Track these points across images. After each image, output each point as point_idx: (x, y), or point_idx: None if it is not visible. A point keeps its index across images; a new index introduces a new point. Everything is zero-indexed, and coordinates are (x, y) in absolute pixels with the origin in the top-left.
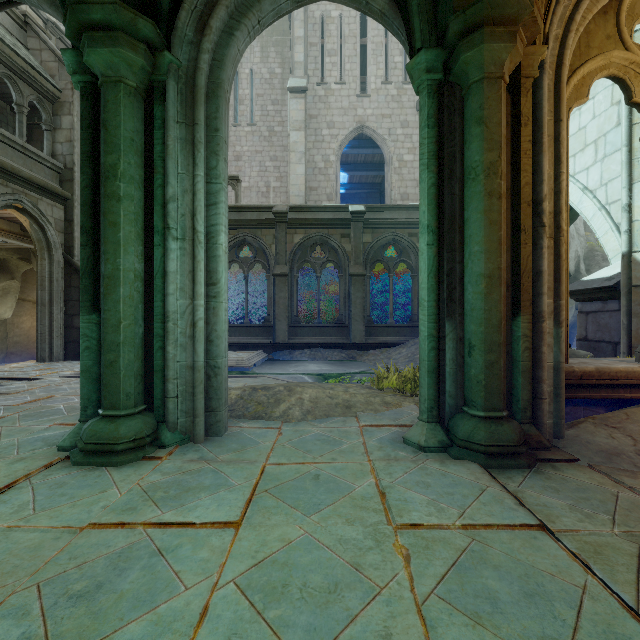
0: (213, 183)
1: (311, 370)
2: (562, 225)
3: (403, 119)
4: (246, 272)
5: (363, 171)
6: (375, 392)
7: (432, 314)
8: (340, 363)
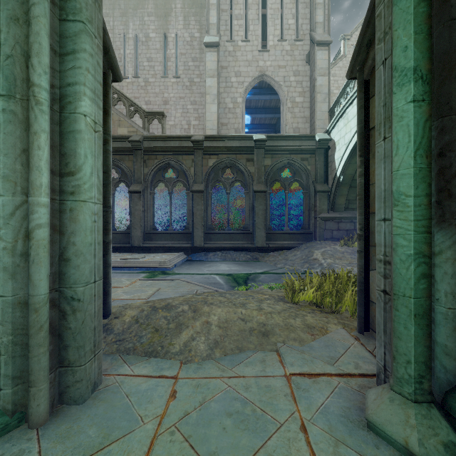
0: (70, 21)
1: (222, 270)
2: None
3: (295, 69)
4: (170, 189)
5: (262, 114)
6: (291, 308)
7: (422, 218)
8: (246, 263)
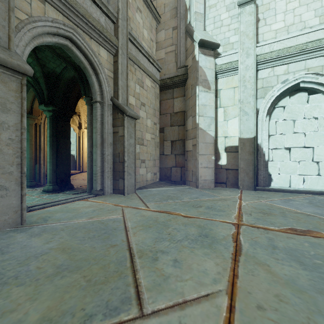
0: None
1: None
2: (45, 149)
3: None
4: None
5: None
6: None
7: None
8: None
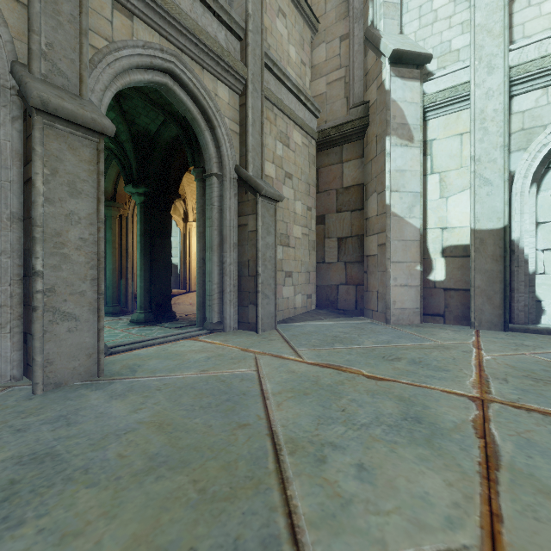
0: None
1: None
2: (134, 255)
3: None
4: None
5: None
6: None
7: None
8: None
